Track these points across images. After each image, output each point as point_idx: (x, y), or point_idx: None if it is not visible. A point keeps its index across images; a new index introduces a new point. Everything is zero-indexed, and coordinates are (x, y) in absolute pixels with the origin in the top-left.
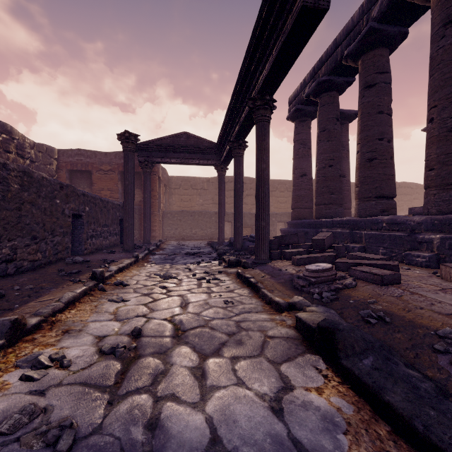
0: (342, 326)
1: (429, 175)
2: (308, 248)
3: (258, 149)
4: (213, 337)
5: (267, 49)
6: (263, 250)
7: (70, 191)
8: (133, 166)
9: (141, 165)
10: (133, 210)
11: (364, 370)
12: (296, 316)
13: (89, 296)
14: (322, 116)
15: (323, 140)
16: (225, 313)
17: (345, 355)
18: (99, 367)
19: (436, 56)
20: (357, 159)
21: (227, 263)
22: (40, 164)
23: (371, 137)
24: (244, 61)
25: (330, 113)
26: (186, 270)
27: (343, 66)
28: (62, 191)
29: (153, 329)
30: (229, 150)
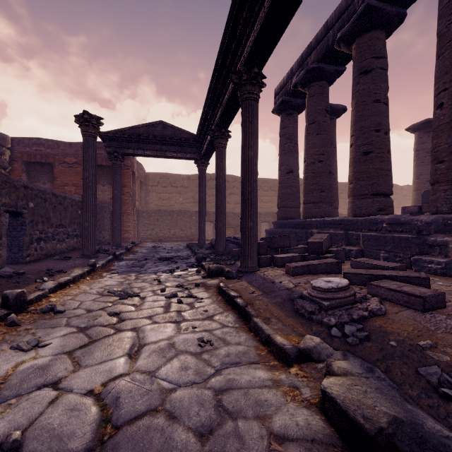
0: None
1: (439, 168)
2: (301, 252)
3: (244, 133)
4: (169, 446)
5: (256, 3)
6: (251, 255)
7: (2, 180)
8: (95, 154)
9: (110, 157)
10: (95, 207)
11: None
12: (324, 389)
13: None
14: (311, 108)
15: (312, 134)
16: (198, 370)
17: None
18: None
19: (447, 32)
20: (350, 153)
21: (207, 272)
22: None
23: (367, 128)
24: (228, 23)
25: (320, 104)
26: (154, 282)
27: (334, 52)
28: None
29: (54, 428)
30: (211, 141)
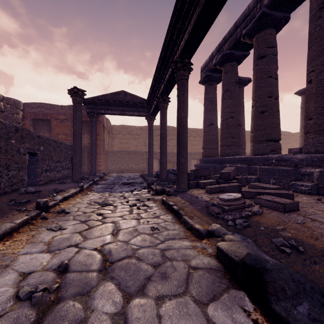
0: (270, 265)
1: (309, 123)
2: (217, 179)
3: (178, 101)
4: (139, 270)
5: (186, 20)
6: (183, 181)
7: (26, 133)
8: (81, 115)
9: (89, 115)
10: (81, 149)
11: (301, 322)
12: (218, 246)
13: (29, 225)
14: (225, 80)
15: (226, 98)
16: (151, 241)
17: (276, 299)
18: (7, 321)
19: (314, 32)
20: (252, 112)
21: (154, 192)
22: (8, 113)
23: (263, 95)
24: (168, 31)
25: (232, 78)
26: (121, 197)
27: (241, 43)
28: (17, 133)
29: (81, 262)
30: (156, 104)
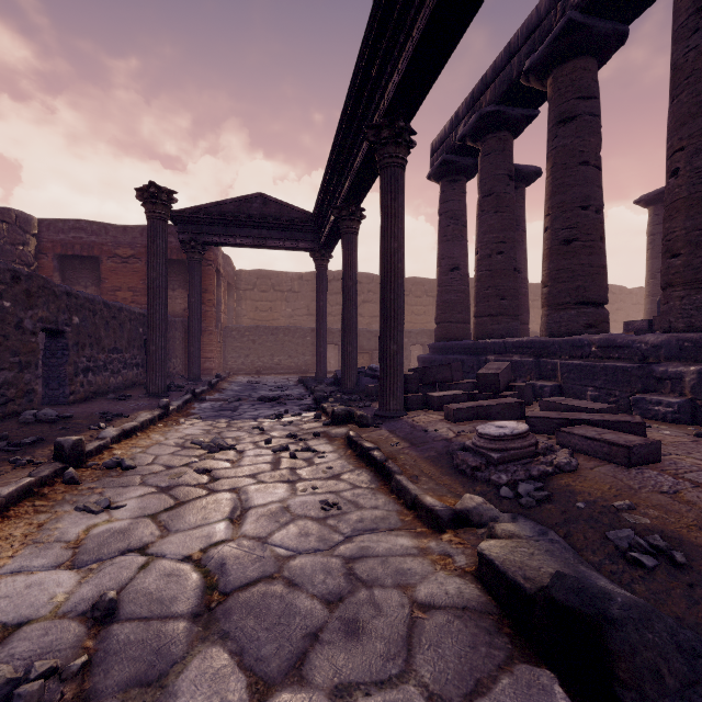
0: (618, 608)
1: (672, 265)
2: (469, 390)
3: (384, 215)
4: (291, 612)
5: (401, 30)
6: (394, 393)
7: (38, 285)
8: (166, 246)
9: (184, 248)
10: (166, 322)
11: None
12: (481, 552)
13: (35, 499)
14: (486, 172)
15: (487, 211)
16: (322, 536)
17: (639, 699)
18: None
19: (684, 63)
20: (545, 241)
21: (330, 417)
22: (4, 243)
23: (570, 204)
24: (360, 56)
25: (500, 166)
26: (254, 430)
27: (521, 89)
28: (17, 286)
29: (151, 593)
30: (335, 224)
